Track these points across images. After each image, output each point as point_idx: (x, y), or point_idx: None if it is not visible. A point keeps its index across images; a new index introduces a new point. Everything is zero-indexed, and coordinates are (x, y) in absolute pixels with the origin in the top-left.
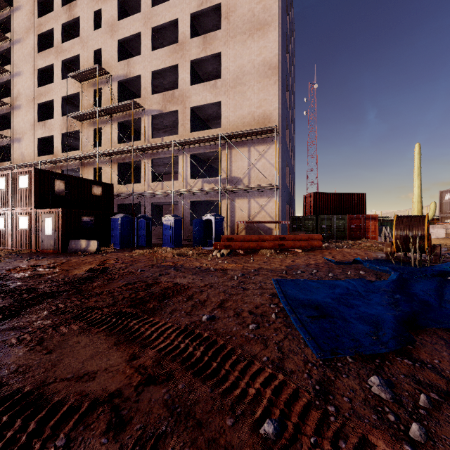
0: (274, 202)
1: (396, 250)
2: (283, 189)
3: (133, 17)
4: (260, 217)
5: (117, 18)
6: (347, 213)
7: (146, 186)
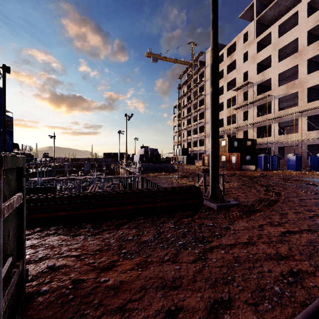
0: None
1: None
2: None
3: (266, 48)
4: None
5: (256, 52)
6: None
7: (275, 138)
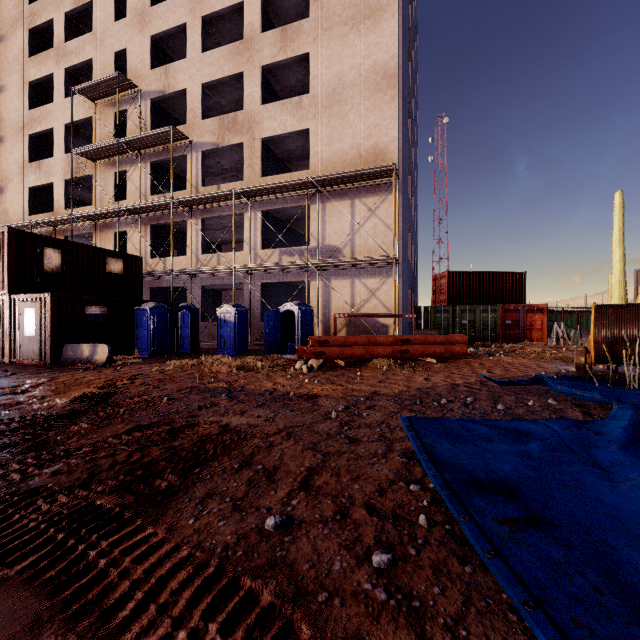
0: (391, 284)
1: (595, 361)
2: (404, 265)
3: (174, 0)
4: (369, 308)
5: (149, 3)
6: (498, 302)
7: (194, 260)
